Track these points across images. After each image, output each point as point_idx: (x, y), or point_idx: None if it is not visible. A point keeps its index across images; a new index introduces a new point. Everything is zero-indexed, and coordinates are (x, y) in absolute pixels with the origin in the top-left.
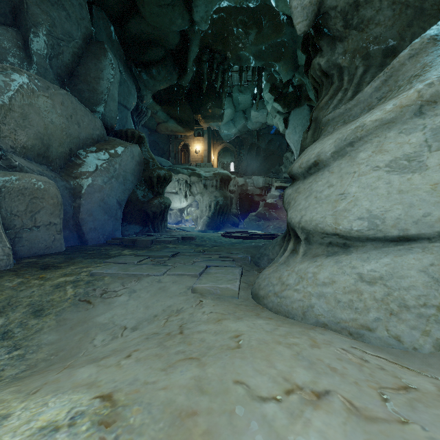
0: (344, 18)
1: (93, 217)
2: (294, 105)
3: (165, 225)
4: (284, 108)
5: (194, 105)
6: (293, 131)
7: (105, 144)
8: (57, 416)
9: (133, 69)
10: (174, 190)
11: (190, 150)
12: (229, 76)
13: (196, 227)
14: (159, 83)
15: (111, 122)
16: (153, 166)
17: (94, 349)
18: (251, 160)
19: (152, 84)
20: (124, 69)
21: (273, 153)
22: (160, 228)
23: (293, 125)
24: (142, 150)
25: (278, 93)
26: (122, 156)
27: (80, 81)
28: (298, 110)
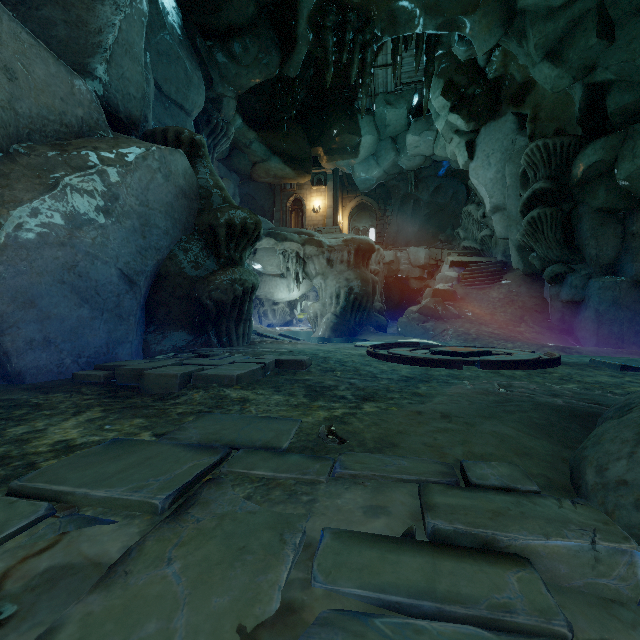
0: None
1: (41, 311)
2: (487, 117)
3: (246, 331)
4: (470, 123)
5: (311, 131)
6: (485, 163)
7: (99, 140)
8: None
9: (197, 40)
10: (278, 271)
11: (304, 207)
12: (373, 58)
13: (314, 332)
14: (246, 70)
15: (128, 105)
16: (220, 202)
17: None
18: (404, 222)
19: (235, 73)
20: (179, 37)
21: (441, 209)
22: (234, 337)
23: (485, 152)
24: (198, 171)
25: (457, 97)
26: (135, 167)
27: (47, 0)
28: (493, 124)
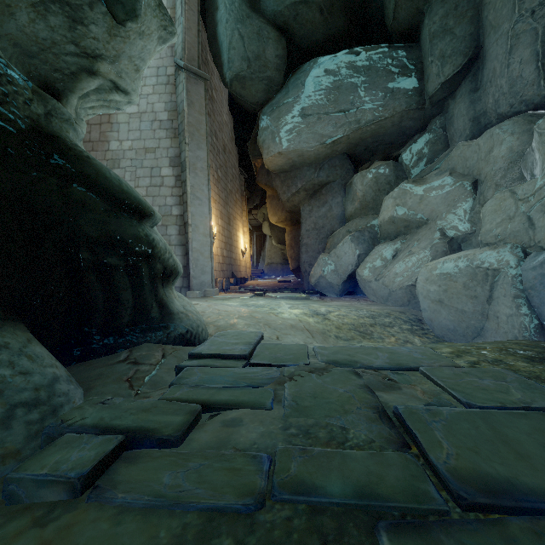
0: (69, 3)
1: None
2: None
3: None
4: None
5: None
6: None
7: None
8: (283, 314)
9: None
10: None
11: None
12: None
13: None
14: None
15: None
16: None
17: (311, 341)
18: None
19: None
20: None
21: None
22: None
23: None
24: None
25: None
26: None
27: None
28: None
